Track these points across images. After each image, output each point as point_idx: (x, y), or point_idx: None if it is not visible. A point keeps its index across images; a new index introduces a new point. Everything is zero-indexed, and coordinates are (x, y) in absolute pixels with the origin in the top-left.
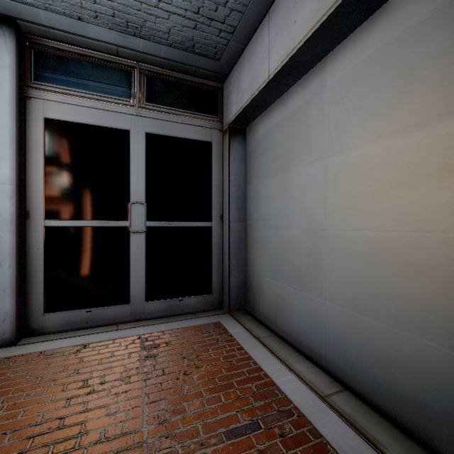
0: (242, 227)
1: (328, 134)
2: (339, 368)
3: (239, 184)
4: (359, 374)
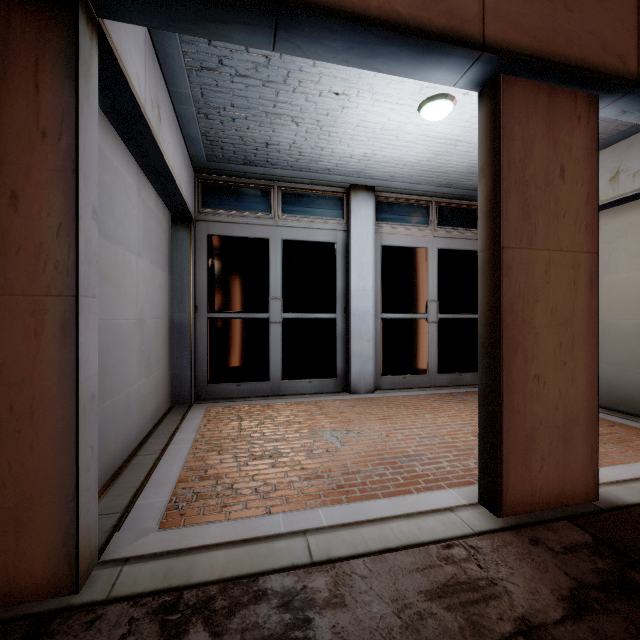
0: None
1: (602, 260)
2: (612, 403)
3: None
4: (627, 402)
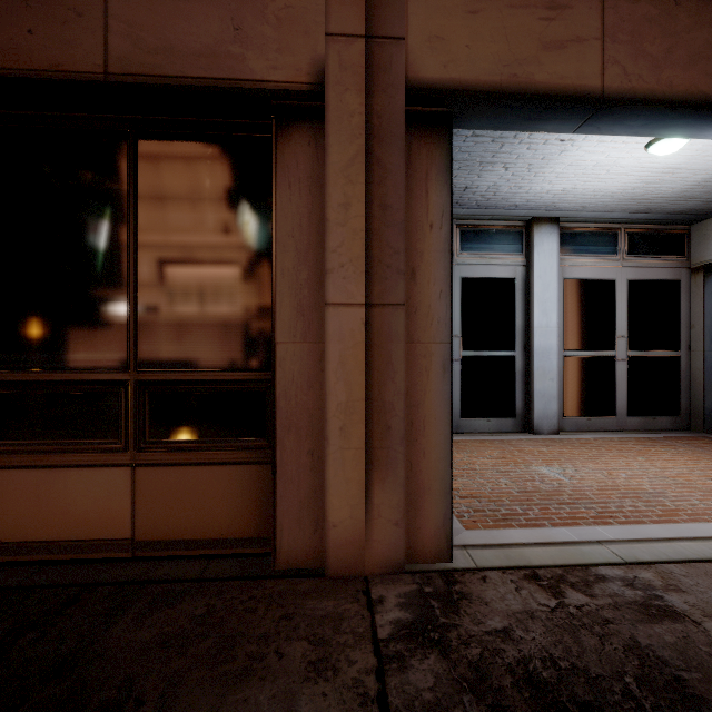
0: None
1: None
2: None
3: None
4: None
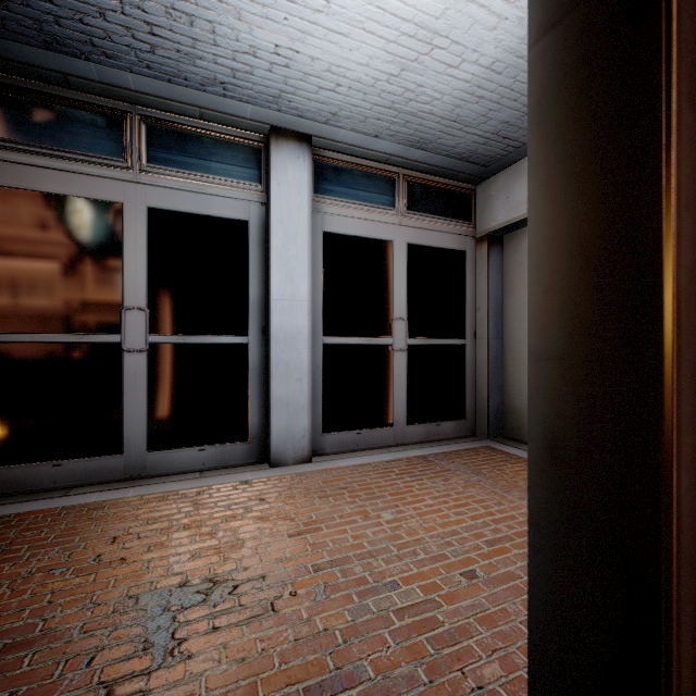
0: (500, 345)
1: None
2: None
3: (497, 297)
4: None
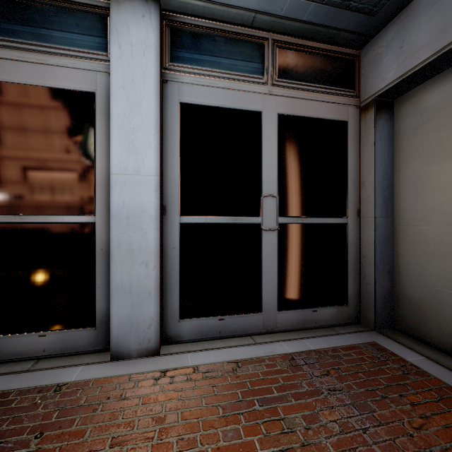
0: (389, 224)
1: None
2: None
3: (386, 170)
4: None
